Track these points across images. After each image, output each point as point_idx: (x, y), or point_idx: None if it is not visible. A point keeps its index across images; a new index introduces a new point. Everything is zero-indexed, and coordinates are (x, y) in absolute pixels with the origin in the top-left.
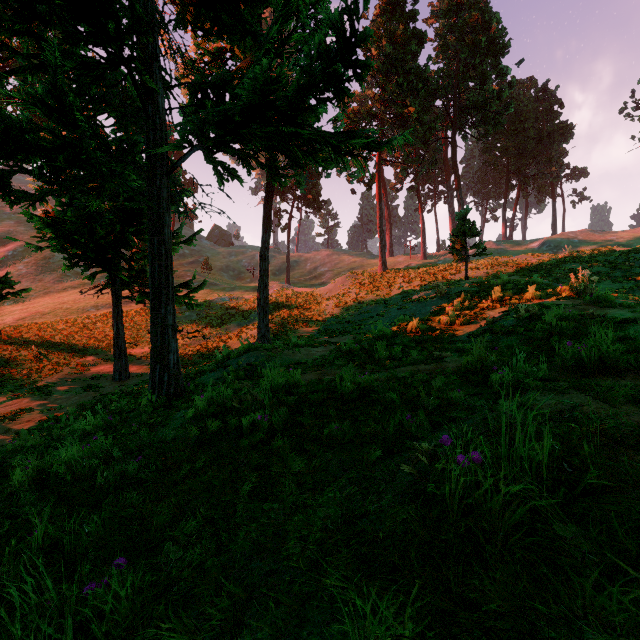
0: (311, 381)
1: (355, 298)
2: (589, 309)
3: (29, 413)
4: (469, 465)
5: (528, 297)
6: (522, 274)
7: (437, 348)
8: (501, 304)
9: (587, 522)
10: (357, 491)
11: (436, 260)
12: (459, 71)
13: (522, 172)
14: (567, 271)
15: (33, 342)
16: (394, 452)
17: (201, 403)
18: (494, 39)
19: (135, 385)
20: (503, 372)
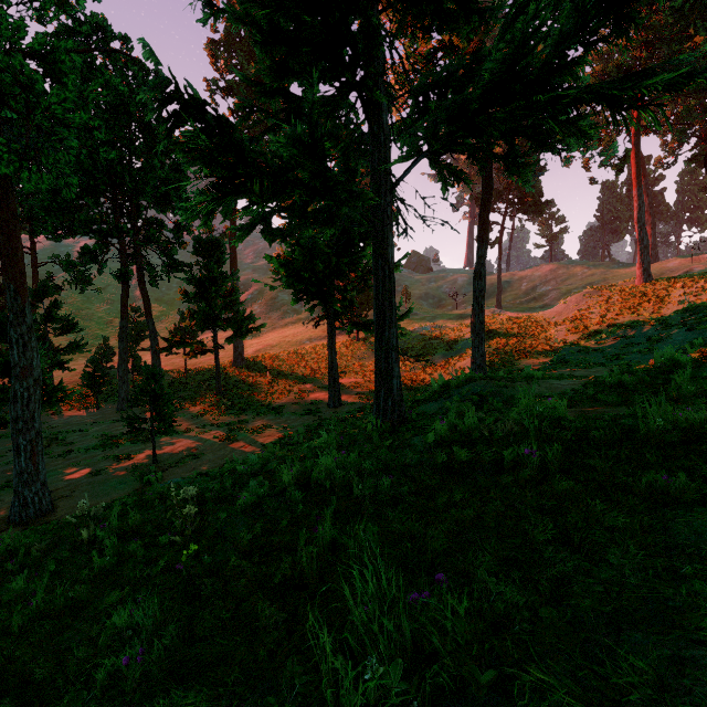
0: (583, 416)
1: (600, 321)
2: None
3: (269, 429)
4: None
5: None
6: None
7: None
8: None
9: None
10: None
11: None
12: None
13: None
14: None
15: (267, 370)
16: None
17: (443, 429)
18: None
19: (347, 413)
20: None
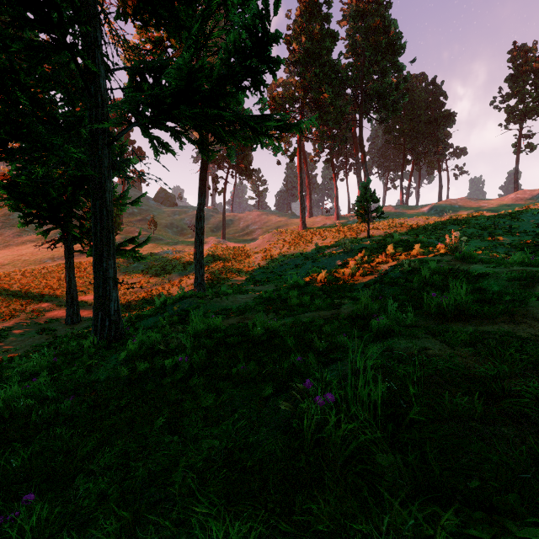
0: (230, 326)
1: (279, 252)
2: (457, 264)
3: None
4: (326, 404)
5: (414, 253)
6: (412, 234)
7: (339, 296)
8: (392, 259)
9: (407, 450)
10: (246, 425)
11: (347, 220)
12: (365, 66)
13: (415, 150)
14: (447, 231)
15: None
16: (284, 389)
17: (132, 347)
18: (392, 41)
19: (85, 328)
20: (380, 319)
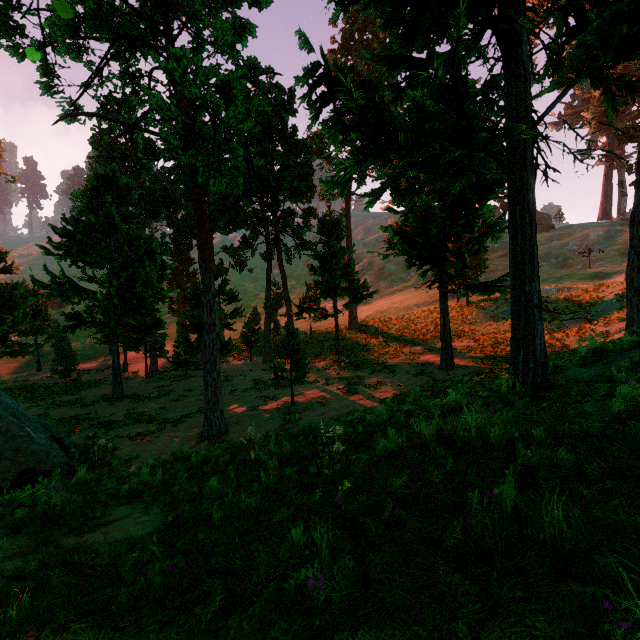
0: None
1: None
2: None
3: (384, 386)
4: None
5: None
6: None
7: None
8: None
9: None
10: None
11: None
12: None
13: None
14: None
15: (377, 333)
16: None
17: (639, 397)
18: None
19: (462, 375)
20: None
